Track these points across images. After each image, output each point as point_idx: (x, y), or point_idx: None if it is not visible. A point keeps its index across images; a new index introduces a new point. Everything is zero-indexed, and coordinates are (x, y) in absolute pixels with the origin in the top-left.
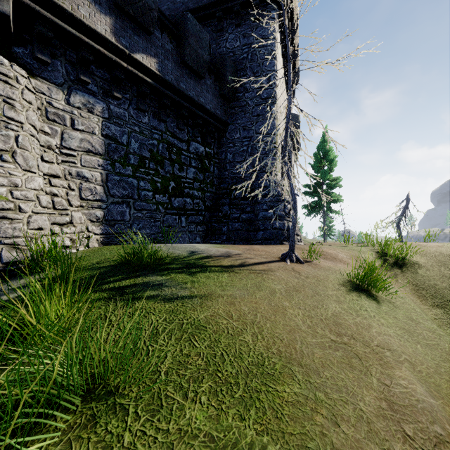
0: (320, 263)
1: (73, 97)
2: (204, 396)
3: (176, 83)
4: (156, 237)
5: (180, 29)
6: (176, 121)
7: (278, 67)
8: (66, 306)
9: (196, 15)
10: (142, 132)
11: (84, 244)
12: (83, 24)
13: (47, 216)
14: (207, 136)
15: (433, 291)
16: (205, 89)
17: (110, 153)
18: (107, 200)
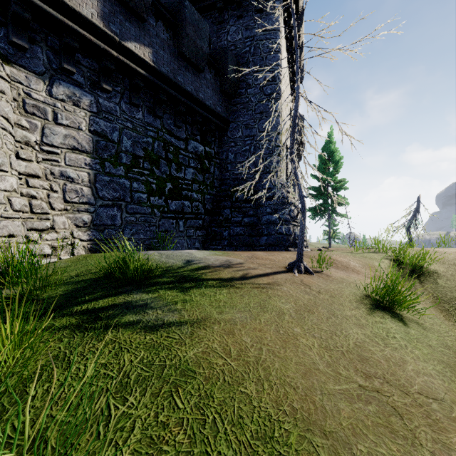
0: (332, 273)
1: (56, 88)
2: None
3: (173, 76)
4: (151, 243)
5: (177, 18)
6: (173, 118)
7: (282, 62)
8: (12, 342)
9: (195, 6)
10: (135, 129)
11: (68, 252)
12: (65, 5)
13: (21, 222)
14: (207, 135)
15: None
16: (205, 84)
17: (98, 151)
18: (96, 202)
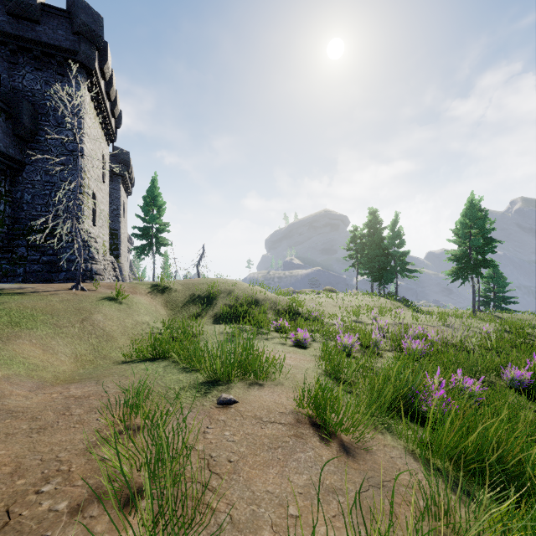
0: (102, 291)
1: None
2: (6, 318)
3: None
4: None
5: None
6: None
7: (86, 125)
8: None
9: None
10: None
11: None
12: None
13: None
14: None
15: (174, 303)
16: None
17: None
18: None
